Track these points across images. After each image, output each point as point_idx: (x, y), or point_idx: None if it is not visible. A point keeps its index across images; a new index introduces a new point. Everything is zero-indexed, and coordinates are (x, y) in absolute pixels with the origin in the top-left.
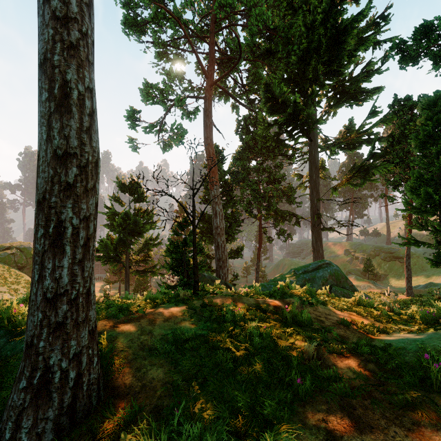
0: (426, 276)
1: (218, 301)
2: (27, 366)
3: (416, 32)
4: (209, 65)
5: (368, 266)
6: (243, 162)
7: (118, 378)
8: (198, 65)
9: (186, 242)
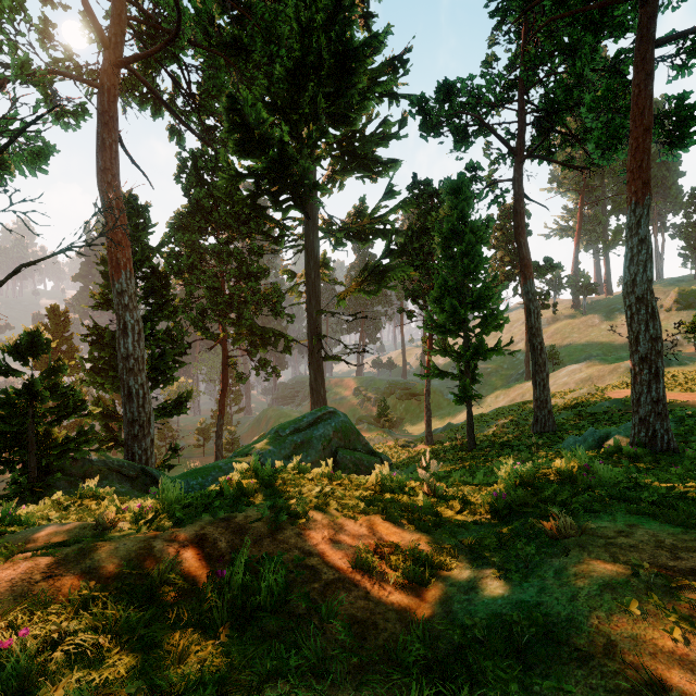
0: (443, 416)
1: None
2: None
3: (439, 91)
4: (112, 23)
5: (383, 409)
6: (191, 237)
7: None
8: (87, 19)
9: (32, 390)
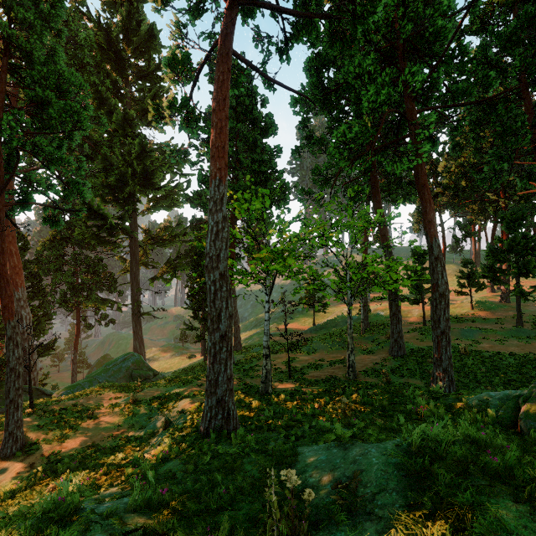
0: None
1: (52, 408)
2: (11, 437)
3: (195, 194)
4: None
5: (183, 335)
6: (56, 252)
7: (26, 439)
8: None
9: None
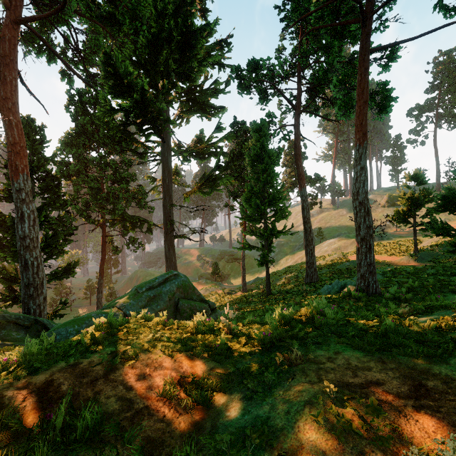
0: (254, 272)
1: None
2: None
3: (249, 65)
4: None
5: (215, 269)
6: (77, 151)
7: None
8: None
9: None
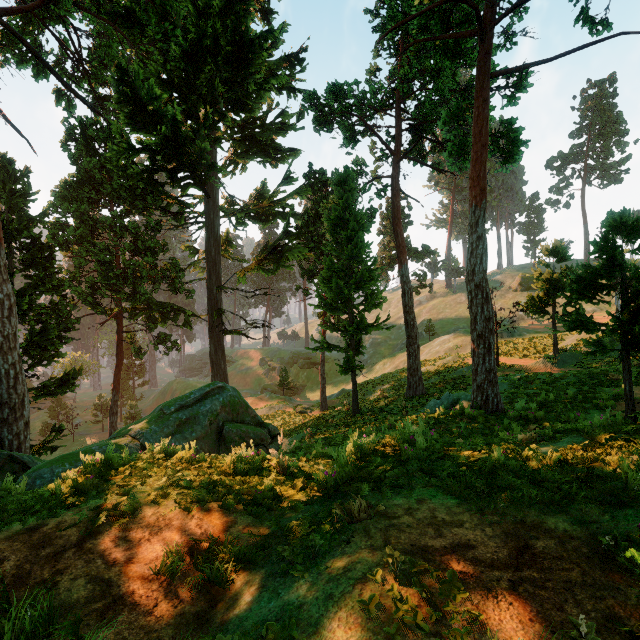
0: (339, 382)
1: None
2: None
3: (329, 90)
4: None
5: (284, 378)
6: (79, 207)
7: None
8: None
9: None
